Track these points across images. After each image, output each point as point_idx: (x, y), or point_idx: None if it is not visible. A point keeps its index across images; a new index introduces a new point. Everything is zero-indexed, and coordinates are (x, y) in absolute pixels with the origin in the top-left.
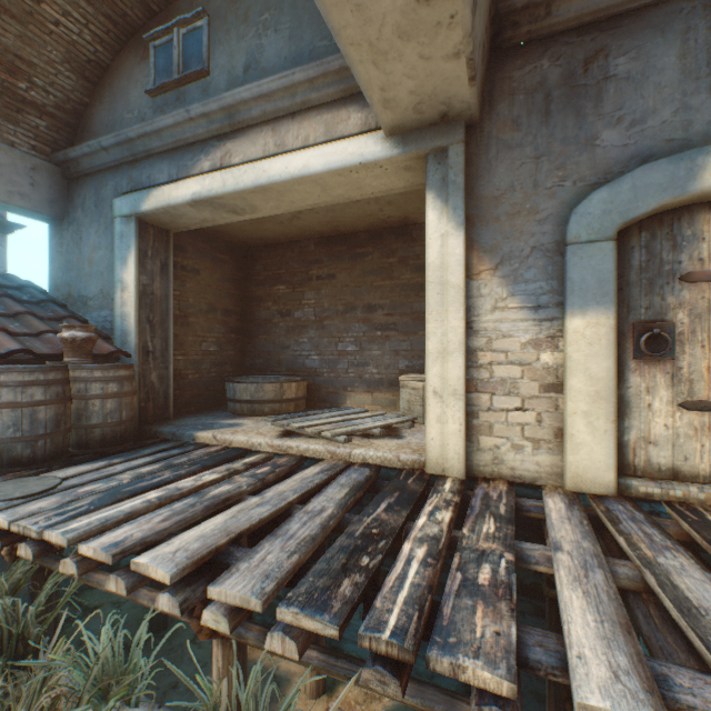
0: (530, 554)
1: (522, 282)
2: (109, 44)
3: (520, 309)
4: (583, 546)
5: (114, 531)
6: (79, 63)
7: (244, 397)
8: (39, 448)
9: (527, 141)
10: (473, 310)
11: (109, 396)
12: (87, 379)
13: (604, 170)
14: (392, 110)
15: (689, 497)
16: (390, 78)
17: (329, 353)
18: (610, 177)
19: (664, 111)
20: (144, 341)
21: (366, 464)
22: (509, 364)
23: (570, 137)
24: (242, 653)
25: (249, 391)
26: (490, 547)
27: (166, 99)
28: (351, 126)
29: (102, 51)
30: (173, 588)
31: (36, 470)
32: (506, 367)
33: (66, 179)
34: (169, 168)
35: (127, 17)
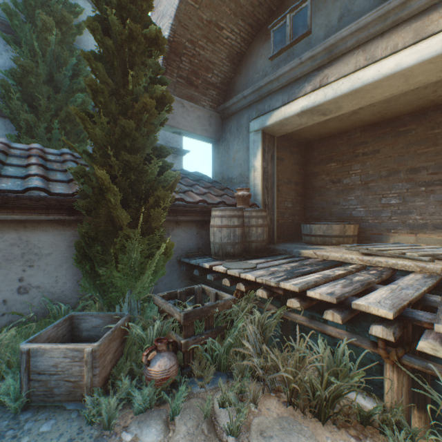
0: None
1: None
2: (247, 41)
3: None
4: None
5: (319, 288)
6: (232, 56)
7: (318, 233)
8: (235, 249)
9: None
10: None
11: (258, 226)
12: (248, 216)
13: None
14: None
15: None
16: None
17: (373, 206)
18: None
19: None
20: (264, 199)
21: None
22: None
23: None
24: (409, 382)
25: (321, 229)
26: None
27: (279, 58)
28: None
29: (243, 46)
30: (381, 324)
31: (235, 260)
32: None
33: (221, 119)
34: (282, 97)
35: (258, 21)
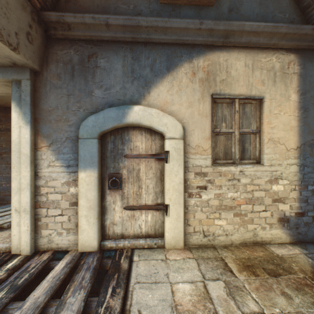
0: (10, 313)
1: (62, 154)
2: None
3: (61, 166)
4: (38, 300)
5: None
6: None
7: None
8: None
9: (64, 86)
10: (39, 166)
11: None
12: None
13: (96, 107)
14: None
15: (125, 245)
16: None
17: (6, 173)
18: (98, 110)
19: (117, 87)
20: None
21: None
22: (56, 193)
23: (83, 89)
24: None
25: None
26: None
27: None
28: None
29: None
30: None
31: None
32: (55, 194)
33: None
34: None
35: None
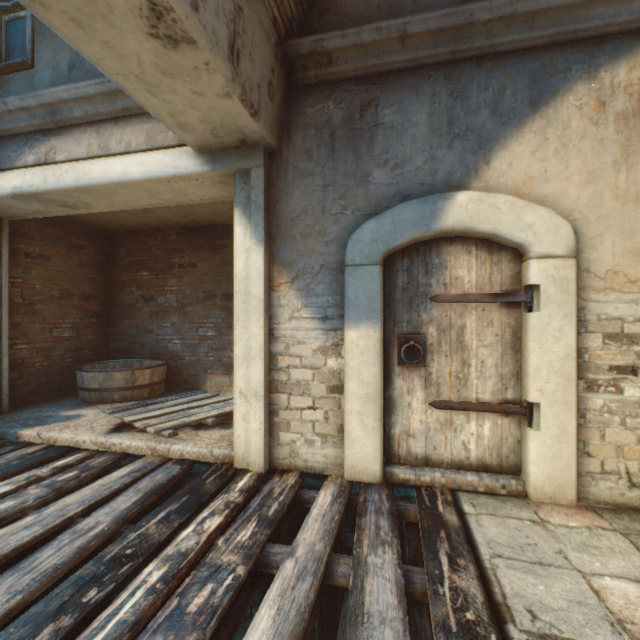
0: (273, 559)
1: (314, 295)
2: None
3: (312, 319)
4: (315, 548)
5: None
6: None
7: (93, 385)
8: None
9: (317, 171)
10: (275, 318)
11: None
12: None
13: (376, 203)
14: (191, 132)
15: (435, 481)
16: (174, 106)
17: (191, 338)
18: (380, 210)
19: (418, 159)
20: None
21: (181, 461)
22: (303, 368)
23: (350, 172)
24: None
25: (97, 380)
26: (230, 560)
27: None
28: (170, 137)
29: None
30: None
31: None
32: (301, 370)
33: None
34: None
35: None
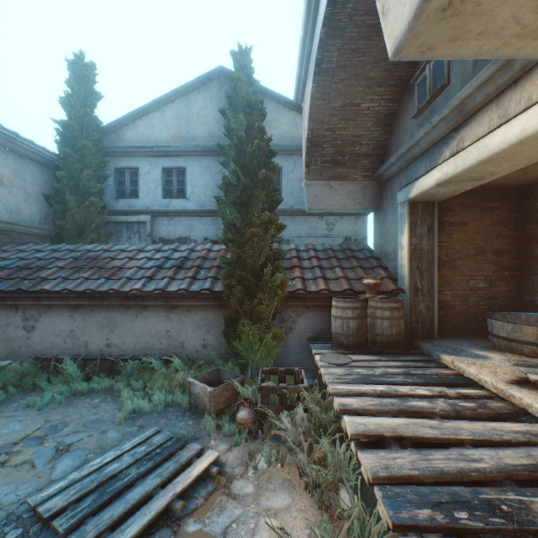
0: None
1: None
2: (394, 99)
3: None
4: None
5: (348, 398)
6: (380, 120)
7: (500, 333)
8: (349, 340)
9: None
10: None
11: (384, 318)
12: (373, 307)
13: None
14: None
15: None
16: None
17: None
18: None
19: None
20: (414, 282)
21: None
22: None
23: None
24: None
25: (504, 329)
26: None
27: (423, 116)
28: None
29: (391, 105)
30: (356, 442)
31: (348, 351)
32: None
33: (379, 186)
34: (424, 163)
35: (400, 77)
